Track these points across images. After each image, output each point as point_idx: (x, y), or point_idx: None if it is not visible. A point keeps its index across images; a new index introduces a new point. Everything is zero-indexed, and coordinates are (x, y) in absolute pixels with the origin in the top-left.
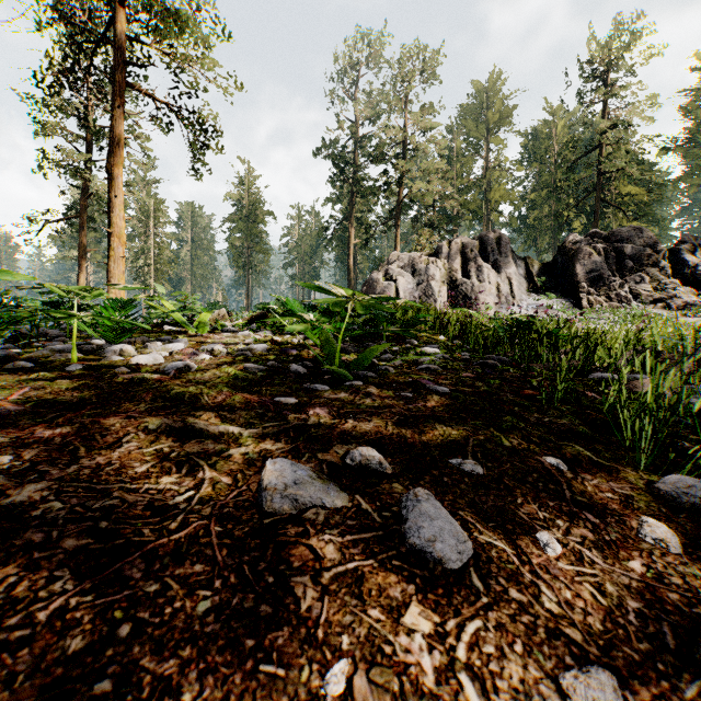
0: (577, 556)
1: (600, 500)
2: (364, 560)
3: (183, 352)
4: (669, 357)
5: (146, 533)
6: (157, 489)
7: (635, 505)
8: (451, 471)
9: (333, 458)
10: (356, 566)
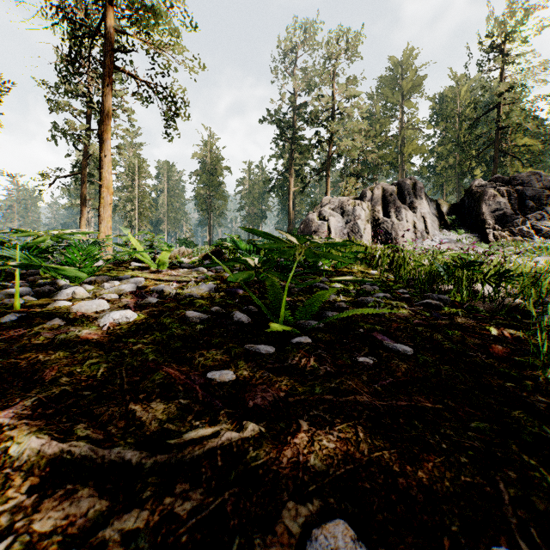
0: None
1: None
2: None
3: (133, 293)
4: None
5: None
6: None
7: None
8: None
9: None
10: None
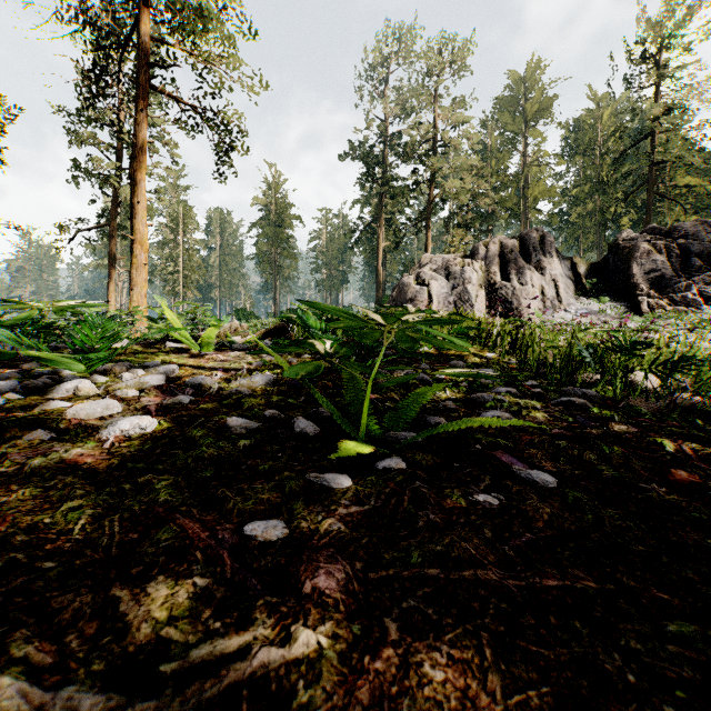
0: None
1: None
2: None
3: (159, 388)
4: None
5: None
6: None
7: None
8: None
9: None
10: None
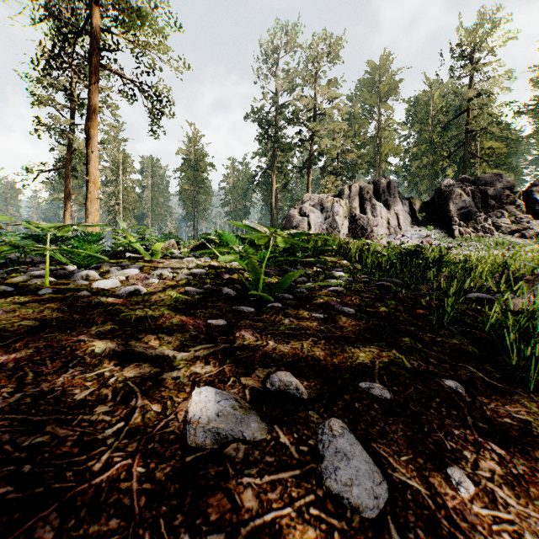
0: (490, 497)
1: (500, 425)
2: (281, 507)
3: (137, 276)
4: (530, 279)
5: (68, 478)
6: (89, 420)
7: (534, 432)
8: (361, 396)
9: (255, 382)
10: (274, 518)
